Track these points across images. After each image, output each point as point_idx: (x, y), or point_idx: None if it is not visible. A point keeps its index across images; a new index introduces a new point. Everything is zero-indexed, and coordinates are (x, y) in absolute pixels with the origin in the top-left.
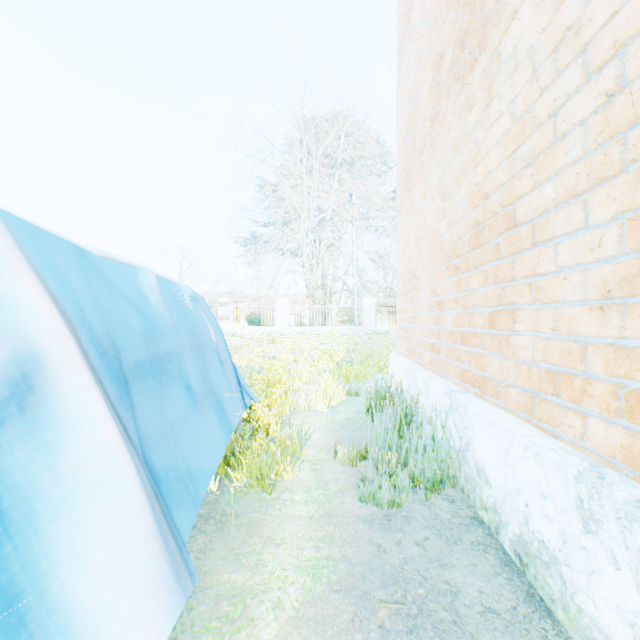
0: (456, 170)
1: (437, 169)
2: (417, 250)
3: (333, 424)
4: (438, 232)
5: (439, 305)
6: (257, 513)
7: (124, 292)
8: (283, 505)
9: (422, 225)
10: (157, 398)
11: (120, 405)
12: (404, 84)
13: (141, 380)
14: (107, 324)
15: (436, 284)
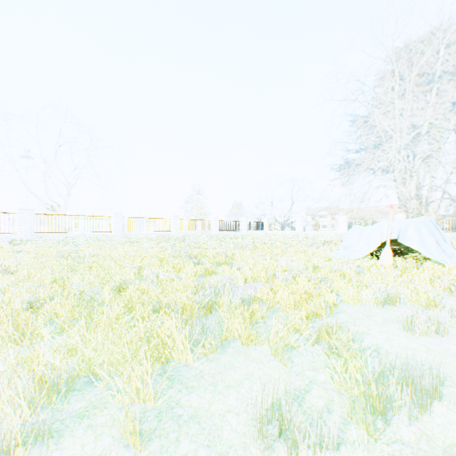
0: None
1: None
2: None
3: None
4: None
5: None
6: None
7: None
8: None
9: None
10: None
11: None
12: None
13: None
14: None
15: None
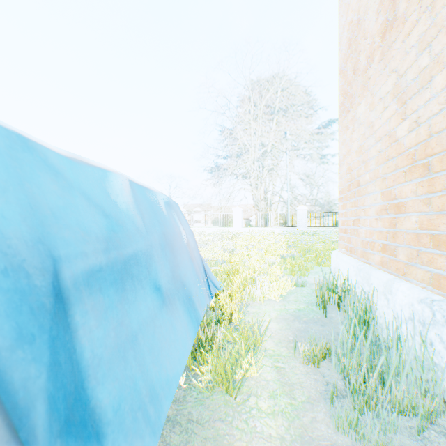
0: (425, 66)
1: (394, 75)
2: (363, 159)
3: (287, 314)
4: (395, 136)
5: (398, 208)
6: (223, 423)
7: (86, 192)
8: (249, 415)
9: (370, 135)
10: (115, 309)
11: (13, 358)
12: (344, 19)
13: (92, 292)
14: (43, 226)
15: (390, 188)
